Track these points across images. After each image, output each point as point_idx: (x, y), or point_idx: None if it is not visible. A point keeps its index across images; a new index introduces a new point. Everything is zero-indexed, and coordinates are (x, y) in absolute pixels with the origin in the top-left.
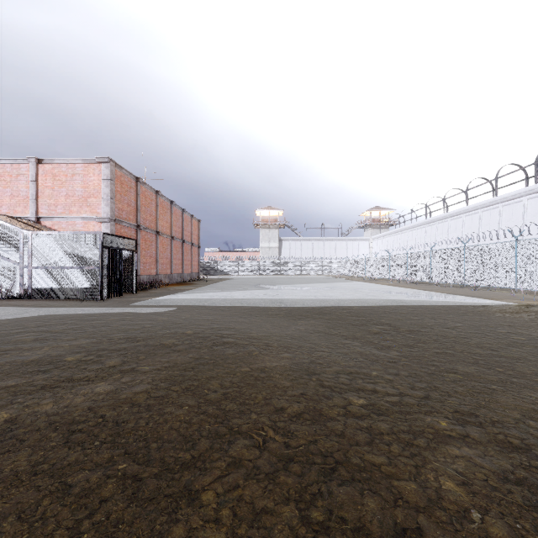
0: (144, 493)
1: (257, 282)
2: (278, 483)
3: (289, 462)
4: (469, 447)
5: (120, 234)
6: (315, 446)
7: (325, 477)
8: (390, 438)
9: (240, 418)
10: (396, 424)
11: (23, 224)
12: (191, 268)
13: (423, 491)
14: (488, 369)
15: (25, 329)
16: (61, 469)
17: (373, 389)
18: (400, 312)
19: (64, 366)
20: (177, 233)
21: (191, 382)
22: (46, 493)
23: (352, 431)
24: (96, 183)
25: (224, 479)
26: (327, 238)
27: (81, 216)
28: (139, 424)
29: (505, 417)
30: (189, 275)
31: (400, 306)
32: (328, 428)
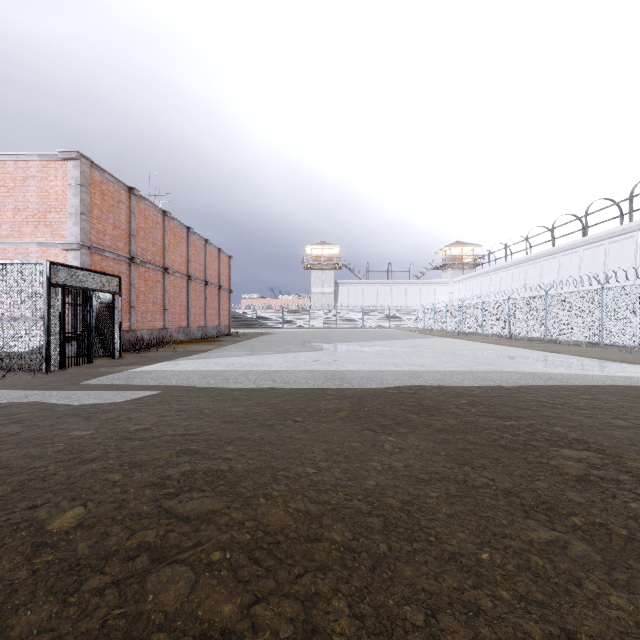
0: None
1: (306, 339)
2: None
3: None
4: None
5: (100, 269)
6: None
7: None
8: None
9: None
10: None
11: None
12: (218, 319)
13: None
14: None
15: None
16: None
17: None
18: (571, 404)
19: None
20: (198, 271)
21: None
22: None
23: None
24: (59, 191)
25: None
26: (395, 281)
27: (36, 240)
28: None
29: None
30: (216, 328)
31: (555, 388)
32: None
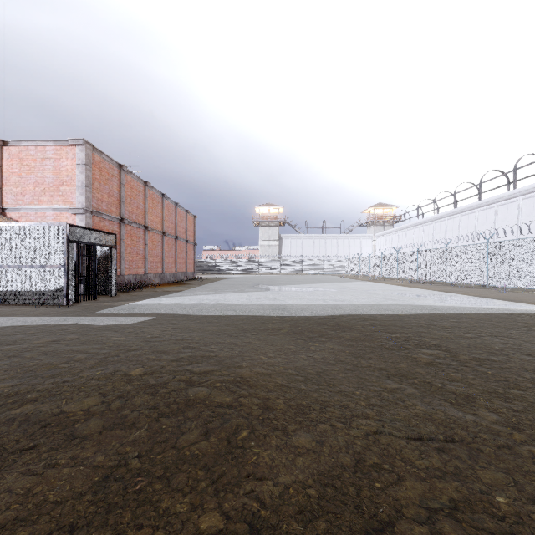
0: None
1: (256, 282)
2: None
3: None
4: None
5: (99, 228)
6: None
7: None
8: None
9: None
10: None
11: None
12: (185, 267)
13: None
14: None
15: None
16: None
17: None
18: (441, 324)
19: None
20: (170, 229)
21: None
22: None
23: None
24: (69, 169)
25: None
26: (329, 235)
27: (51, 207)
28: None
29: None
30: (183, 274)
31: (435, 315)
32: None
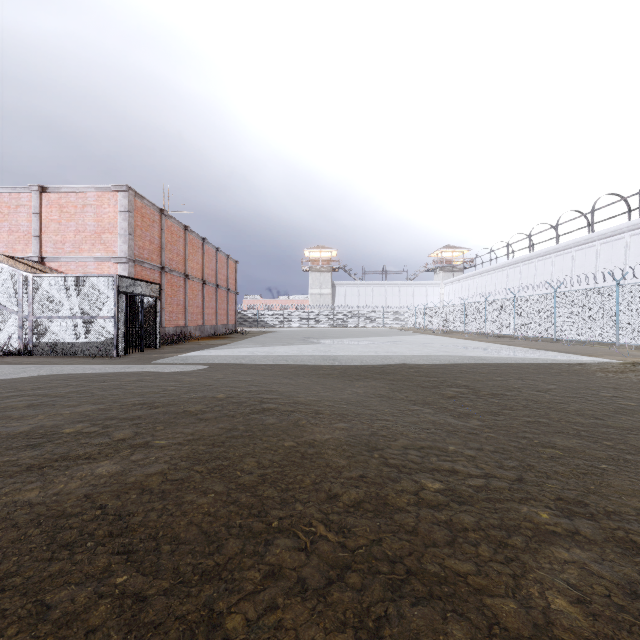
0: (148, 617)
1: (306, 336)
2: (331, 603)
3: (345, 571)
4: (581, 548)
5: (141, 278)
6: (380, 548)
7: (394, 593)
8: (477, 536)
9: (282, 508)
10: (483, 517)
11: (23, 265)
12: (227, 319)
13: (526, 613)
14: (594, 443)
15: (19, 392)
16: (39, 583)
17: (451, 469)
18: (480, 371)
19: (60, 439)
20: (210, 276)
21: (220, 461)
22: (14, 618)
23: (427, 527)
24: (111, 216)
25: (257, 597)
26: (389, 283)
27: (93, 255)
28: (148, 517)
29: (623, 506)
30: (224, 327)
31: (479, 364)
32: (395, 522)
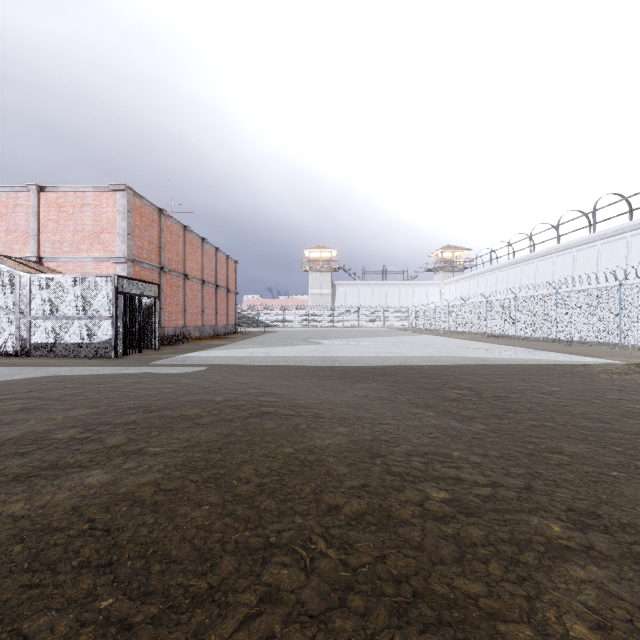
0: None
1: (306, 336)
2: (332, 630)
3: (348, 593)
4: (597, 565)
5: (140, 278)
6: (384, 567)
7: (400, 618)
8: (486, 552)
9: (280, 522)
10: (492, 530)
11: (20, 265)
12: (226, 319)
13: None
14: (602, 448)
15: (13, 394)
16: (17, 608)
17: (457, 477)
18: (482, 372)
19: (50, 446)
20: (210, 276)
21: (216, 469)
22: None
23: (434, 541)
24: (110, 216)
25: (252, 624)
26: (390, 283)
27: (91, 255)
28: (139, 532)
29: (637, 518)
30: (224, 327)
31: (481, 365)
32: (400, 536)
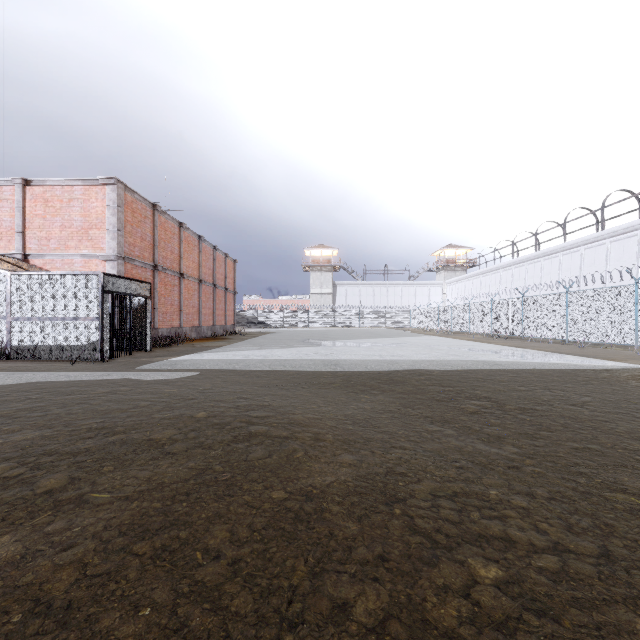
0: None
1: (306, 337)
2: None
3: None
4: None
5: (131, 276)
6: None
7: None
8: None
9: None
10: None
11: (2, 263)
12: (224, 319)
13: None
14: None
15: None
16: None
17: (504, 535)
18: (498, 379)
19: None
20: (207, 275)
21: (175, 532)
22: None
23: None
24: (99, 211)
25: None
26: (391, 282)
27: (80, 253)
28: None
29: None
30: (222, 327)
31: (495, 370)
32: None
